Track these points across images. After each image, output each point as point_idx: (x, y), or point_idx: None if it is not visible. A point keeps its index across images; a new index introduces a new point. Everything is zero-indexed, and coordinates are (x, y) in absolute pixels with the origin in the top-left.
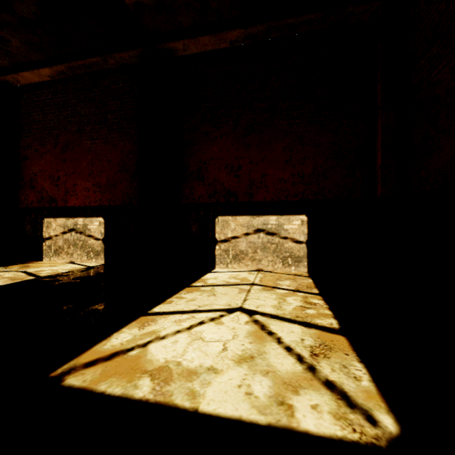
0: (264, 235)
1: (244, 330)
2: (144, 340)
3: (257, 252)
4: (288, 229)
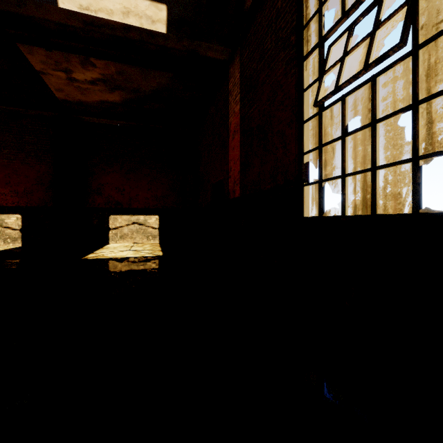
0: (138, 225)
1: (132, 252)
2: (101, 255)
3: (133, 234)
4: (150, 222)
